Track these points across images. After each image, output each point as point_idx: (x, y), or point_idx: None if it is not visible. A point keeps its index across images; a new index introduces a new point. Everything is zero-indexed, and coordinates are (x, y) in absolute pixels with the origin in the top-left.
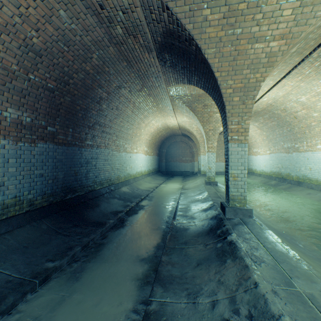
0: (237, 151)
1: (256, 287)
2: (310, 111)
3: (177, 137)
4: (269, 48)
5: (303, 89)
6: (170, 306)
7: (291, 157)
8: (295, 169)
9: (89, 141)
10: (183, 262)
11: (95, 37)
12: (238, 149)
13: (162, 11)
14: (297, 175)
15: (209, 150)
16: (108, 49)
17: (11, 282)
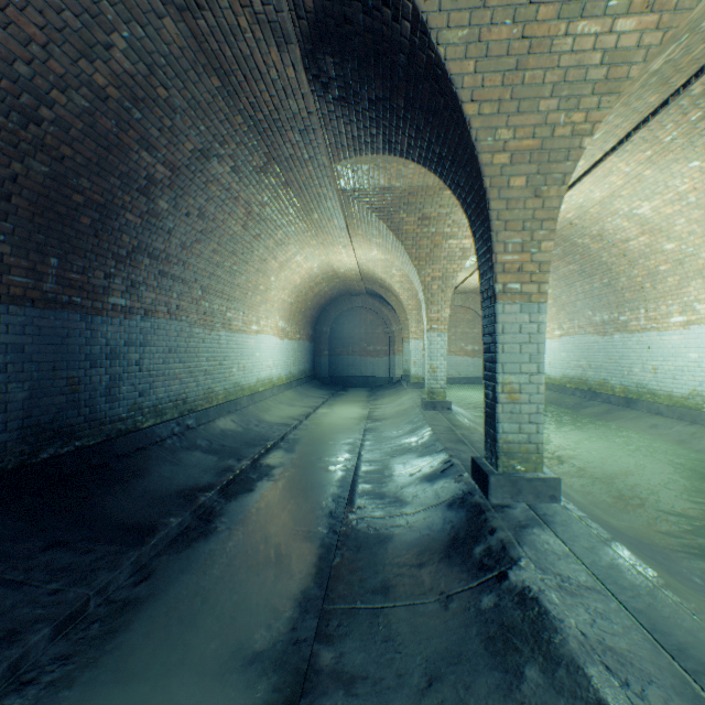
0: (519, 324)
1: None
2: (657, 238)
3: (355, 299)
4: (613, 36)
5: (648, 184)
6: None
7: (611, 343)
8: (620, 371)
9: (119, 297)
10: (383, 671)
11: None
12: (523, 317)
13: None
14: (623, 385)
15: (433, 326)
16: (160, 26)
17: None
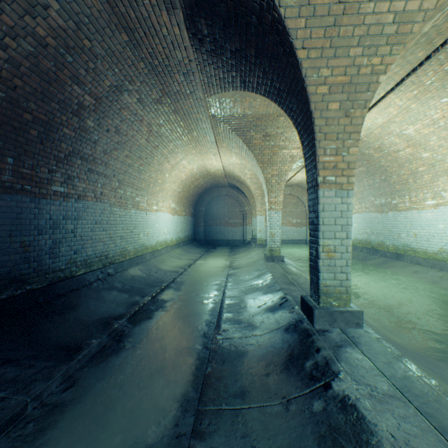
0: (334, 205)
1: None
2: (418, 149)
3: (221, 189)
4: (402, 2)
5: (413, 113)
6: None
7: (386, 218)
8: (392, 236)
9: (59, 186)
10: None
11: None
12: (337, 200)
13: None
14: (394, 245)
15: (272, 206)
16: None
17: None
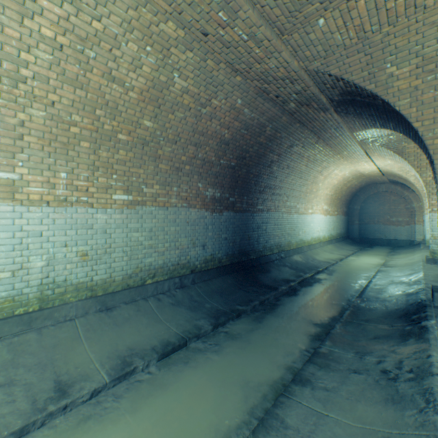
0: None
1: (427, 357)
2: None
3: (379, 186)
4: None
5: None
6: (337, 354)
7: None
8: None
9: (260, 206)
10: (358, 333)
11: (269, 115)
12: None
13: (337, 82)
14: None
15: (434, 209)
16: (280, 120)
17: (219, 310)
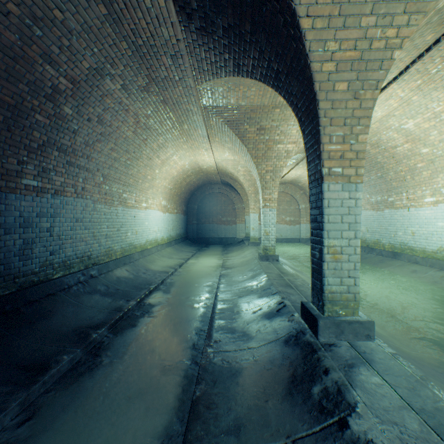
0: (341, 200)
1: None
2: (417, 144)
3: (214, 187)
4: None
5: (414, 106)
6: None
7: (382, 216)
8: (388, 234)
9: (31, 180)
10: None
11: None
12: (344, 194)
13: None
14: (391, 243)
15: (267, 204)
16: None
17: None
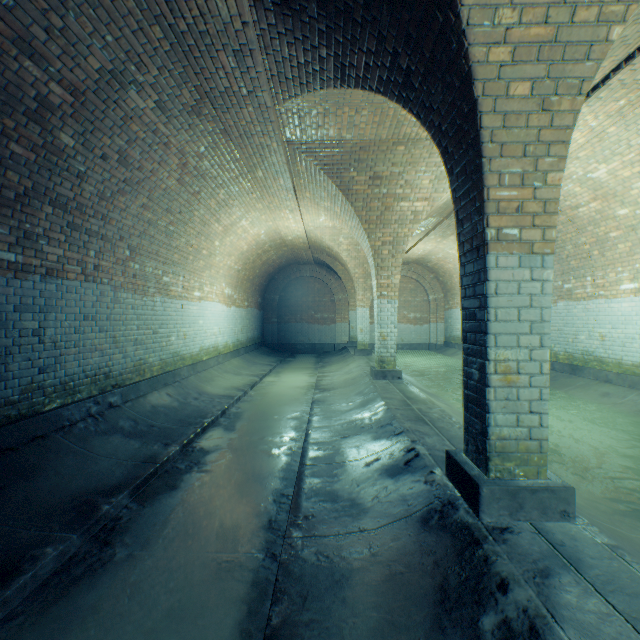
0: (517, 282)
1: None
2: (611, 203)
3: (303, 268)
4: None
5: (609, 143)
6: None
7: (554, 311)
8: (564, 338)
9: (4, 251)
10: None
11: None
12: (522, 273)
13: None
14: (568, 352)
15: (383, 292)
16: None
17: None
